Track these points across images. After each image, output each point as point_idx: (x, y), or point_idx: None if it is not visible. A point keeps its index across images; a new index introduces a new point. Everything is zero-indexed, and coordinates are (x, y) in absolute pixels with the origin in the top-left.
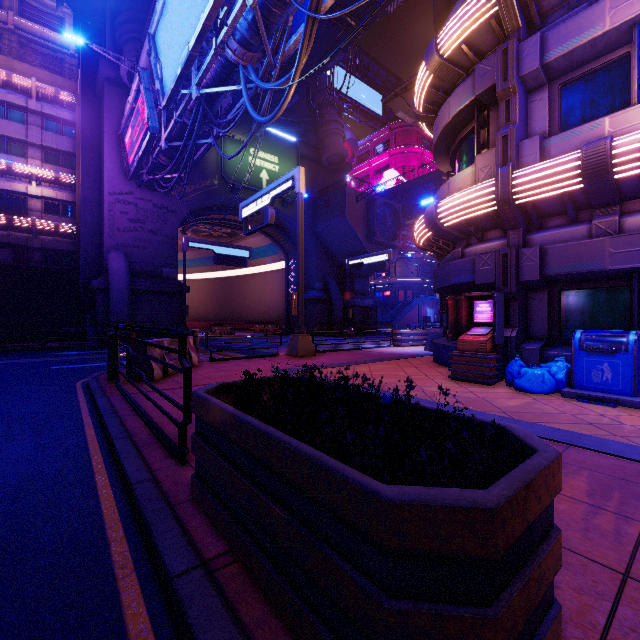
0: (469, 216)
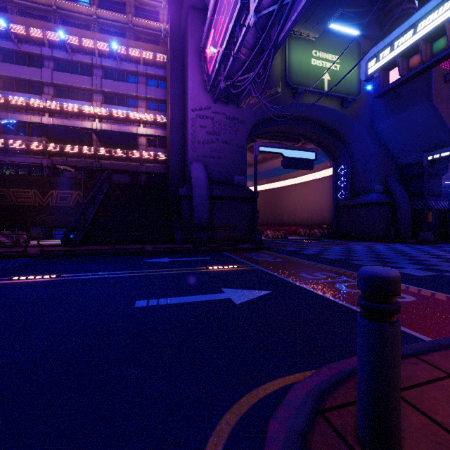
0: None
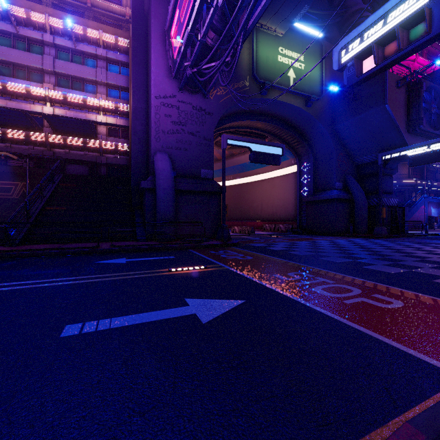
0: None
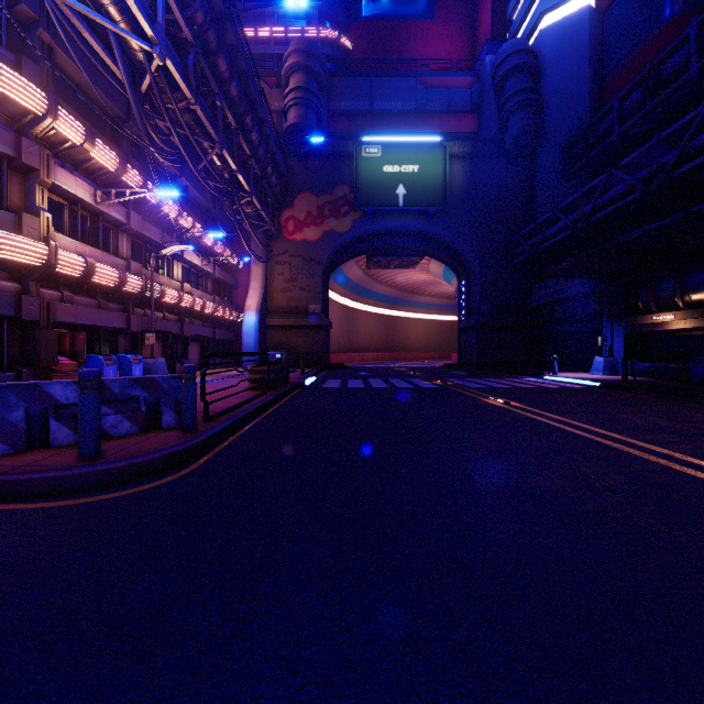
0: (16, 259)
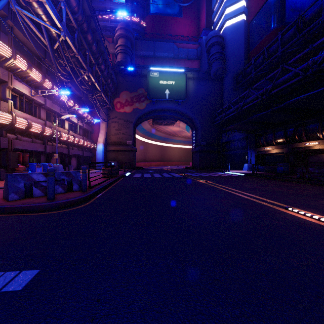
0: None
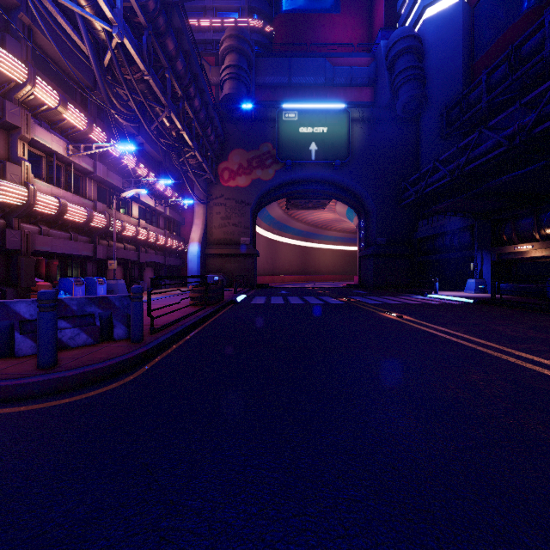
0: (1, 199)
